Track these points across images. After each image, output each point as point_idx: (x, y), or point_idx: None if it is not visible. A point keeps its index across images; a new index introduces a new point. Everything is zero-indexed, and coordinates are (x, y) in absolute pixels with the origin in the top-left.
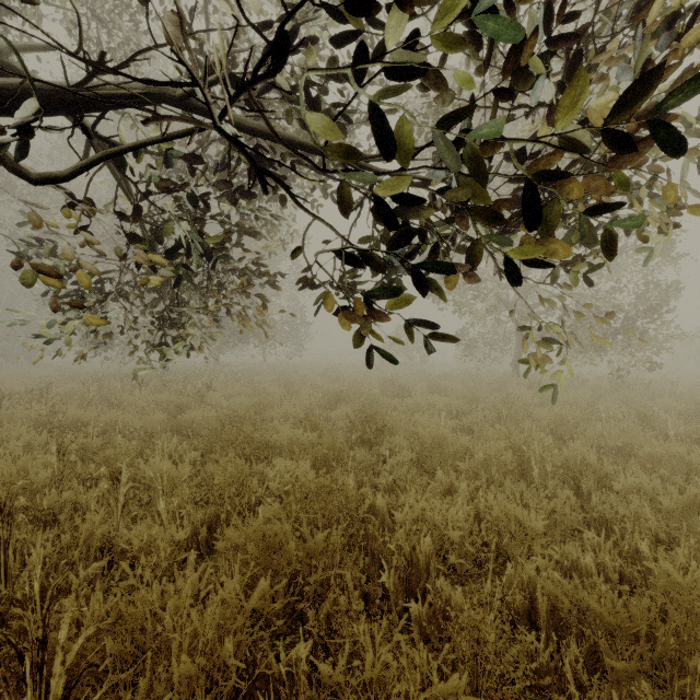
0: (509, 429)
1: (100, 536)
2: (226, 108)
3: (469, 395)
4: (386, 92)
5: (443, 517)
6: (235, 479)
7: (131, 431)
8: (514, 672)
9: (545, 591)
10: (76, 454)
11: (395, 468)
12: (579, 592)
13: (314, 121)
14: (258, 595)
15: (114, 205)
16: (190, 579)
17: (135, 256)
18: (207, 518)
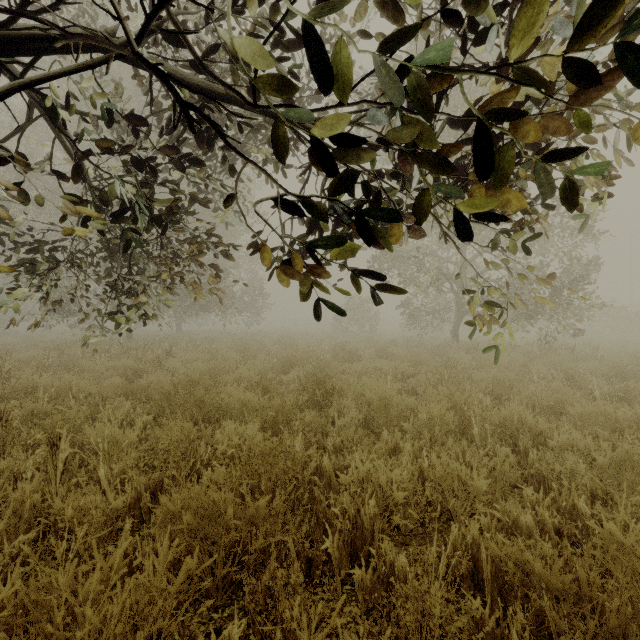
0: (450, 390)
1: (28, 507)
2: (143, 29)
3: (413, 359)
4: (321, 7)
5: (388, 478)
6: (182, 443)
7: (86, 396)
8: (459, 638)
9: (489, 552)
10: (20, 420)
11: (343, 429)
12: (523, 554)
13: (242, 45)
14: (184, 575)
15: (50, 161)
16: (113, 556)
17: (61, 208)
18: (151, 484)
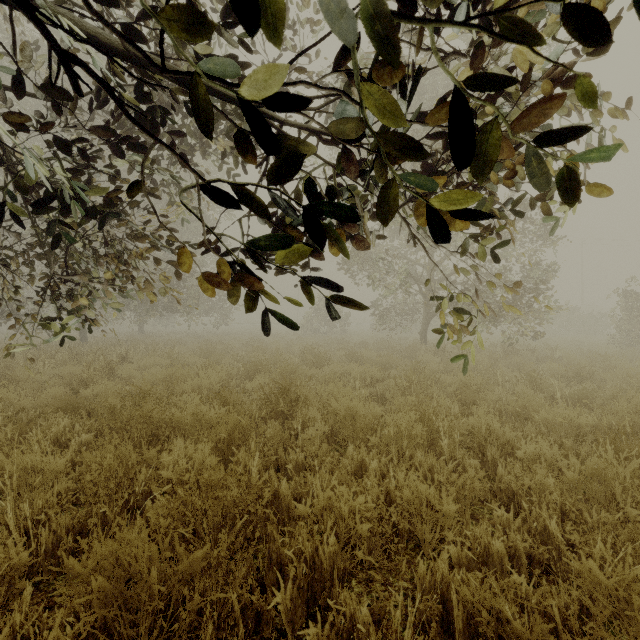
0: (418, 397)
1: None
2: None
3: (383, 362)
4: None
5: (351, 507)
6: (119, 470)
7: (19, 411)
8: None
9: (460, 597)
10: None
11: (306, 444)
12: (498, 599)
13: None
14: None
15: None
16: None
17: None
18: (76, 523)
